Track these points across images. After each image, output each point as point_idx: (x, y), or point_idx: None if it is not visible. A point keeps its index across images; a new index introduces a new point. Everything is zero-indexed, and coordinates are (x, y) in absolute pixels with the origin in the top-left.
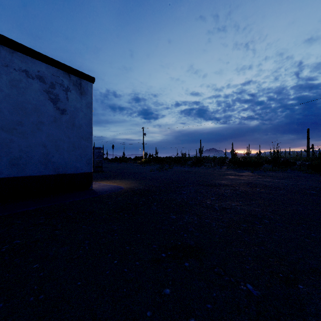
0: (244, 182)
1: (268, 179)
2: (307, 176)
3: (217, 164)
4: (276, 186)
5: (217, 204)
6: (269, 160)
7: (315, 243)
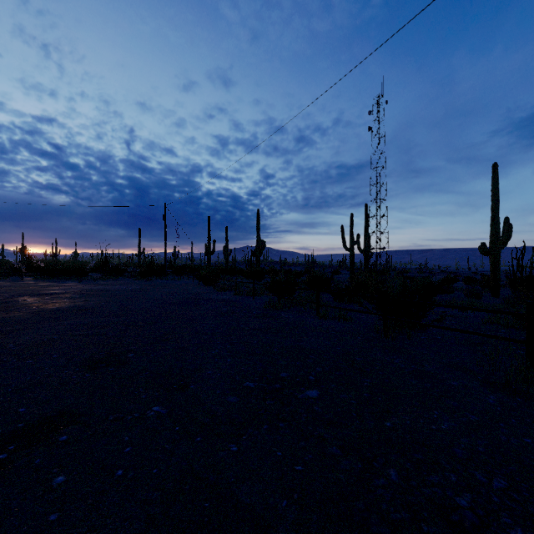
0: (82, 289)
1: (102, 286)
2: (137, 283)
3: (7, 274)
4: (113, 290)
5: (78, 300)
6: (96, 266)
7: (136, 302)
